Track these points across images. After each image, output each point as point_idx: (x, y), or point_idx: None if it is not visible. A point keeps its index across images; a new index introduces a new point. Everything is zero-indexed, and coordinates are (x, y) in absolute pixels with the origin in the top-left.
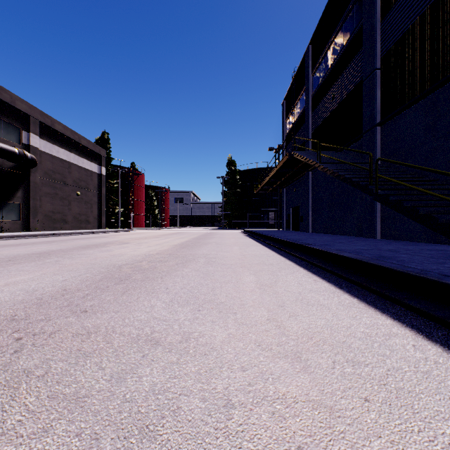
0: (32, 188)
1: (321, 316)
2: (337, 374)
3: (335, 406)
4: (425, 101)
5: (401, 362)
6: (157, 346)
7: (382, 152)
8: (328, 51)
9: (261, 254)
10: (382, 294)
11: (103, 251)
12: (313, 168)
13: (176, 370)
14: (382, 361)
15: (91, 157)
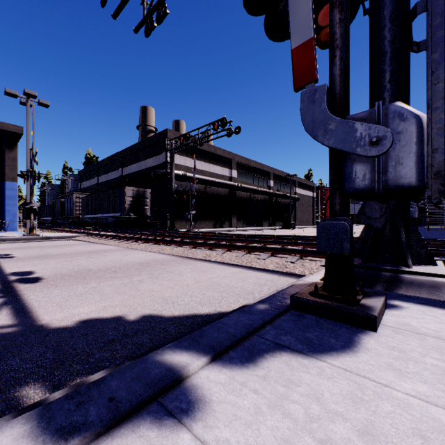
0: (296, 209)
1: None
2: None
3: None
4: None
5: None
6: None
7: None
8: None
9: None
10: None
11: None
12: None
13: None
14: None
15: (310, 189)
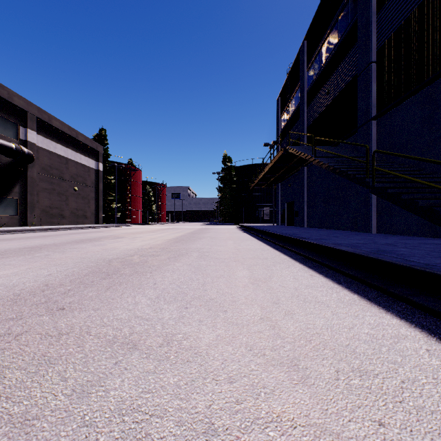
0: (29, 183)
1: (320, 315)
2: (343, 387)
3: (342, 433)
4: (421, 93)
5: (417, 371)
6: (134, 350)
7: (377, 146)
8: (322, 47)
9: (255, 249)
10: (385, 290)
11: (96, 245)
12: (308, 163)
13: (152, 381)
14: (394, 370)
15: (88, 153)
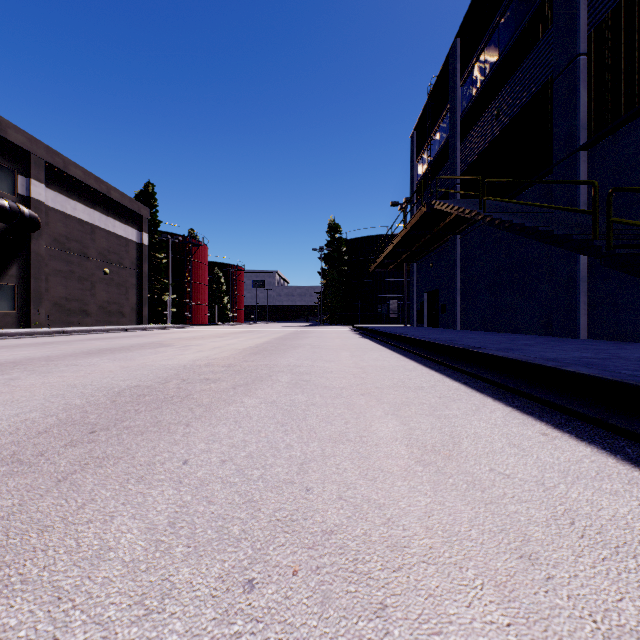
0: (34, 262)
1: None
2: None
3: None
4: None
5: None
6: None
7: (589, 194)
8: (487, 44)
9: (392, 366)
10: None
11: (116, 359)
12: (463, 229)
13: None
14: None
15: (126, 219)
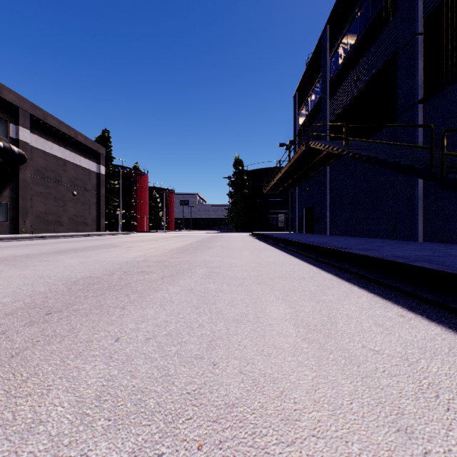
0: (22, 186)
1: None
2: None
3: None
4: None
5: None
6: None
7: (425, 136)
8: (349, 28)
9: (281, 262)
10: None
11: (77, 257)
12: (332, 162)
13: None
14: None
15: (88, 155)
